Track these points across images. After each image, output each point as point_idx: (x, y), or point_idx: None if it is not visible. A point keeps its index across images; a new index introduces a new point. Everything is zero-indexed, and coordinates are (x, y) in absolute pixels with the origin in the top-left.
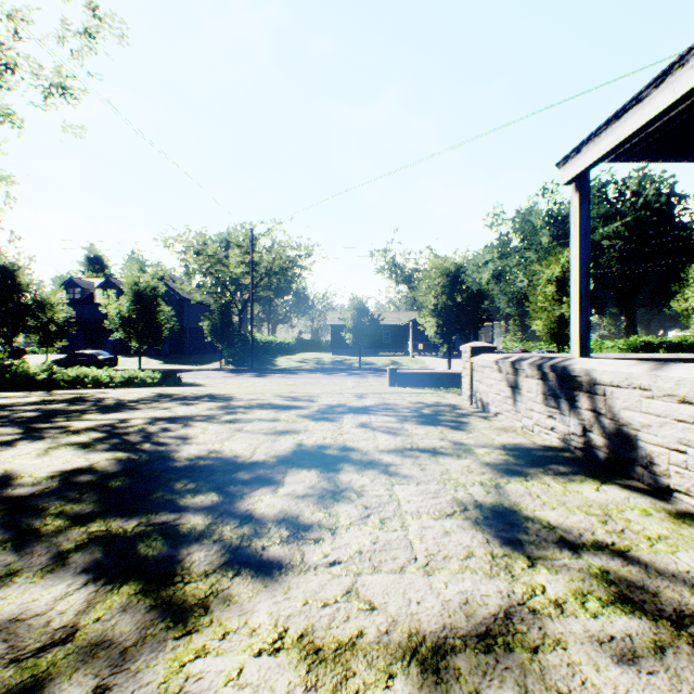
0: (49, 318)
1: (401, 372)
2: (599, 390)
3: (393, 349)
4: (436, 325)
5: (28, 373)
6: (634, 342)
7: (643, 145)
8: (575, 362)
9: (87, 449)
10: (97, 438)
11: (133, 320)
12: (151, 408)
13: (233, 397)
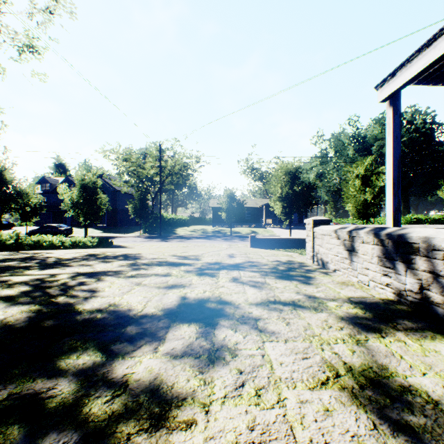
0: (25, 202)
1: (259, 238)
2: (438, 255)
3: (252, 223)
4: (281, 207)
5: (1, 239)
6: (410, 218)
7: (441, 71)
8: (410, 231)
9: (10, 302)
10: (23, 291)
11: (80, 203)
12: (78, 265)
13: (141, 256)
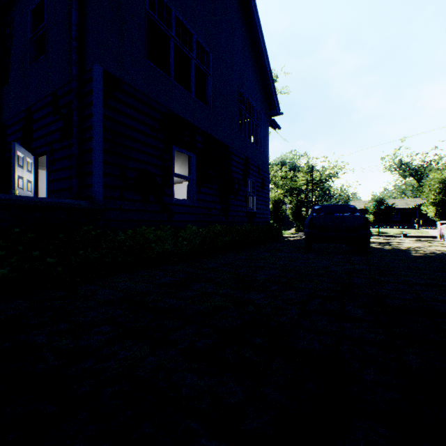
0: None
1: (410, 235)
2: None
3: (401, 224)
4: (434, 210)
5: None
6: None
7: None
8: None
9: None
10: None
11: (273, 212)
12: None
13: None
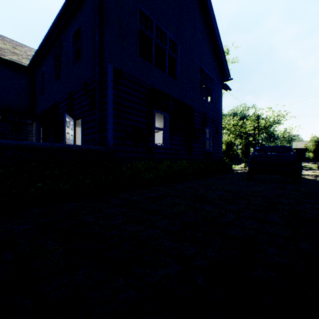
0: None
1: None
2: None
3: None
4: None
5: None
6: None
7: None
8: None
9: None
10: None
11: (226, 151)
12: None
13: None
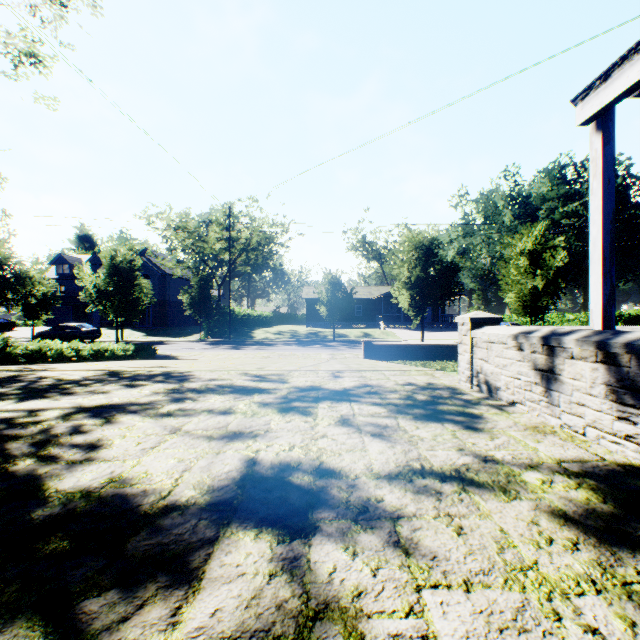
0: (28, 291)
1: (376, 344)
2: None
3: (364, 322)
4: (409, 298)
5: None
6: None
7: None
8: None
9: None
10: None
11: (110, 293)
12: (85, 392)
13: (191, 376)
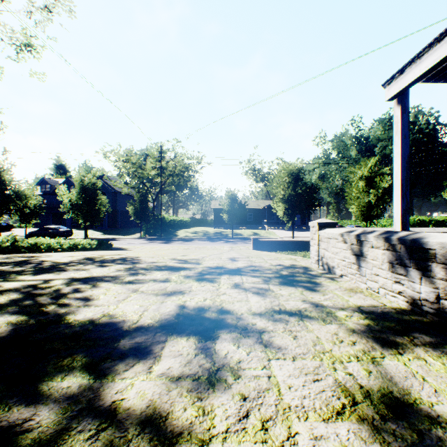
0: (24, 204)
1: (261, 240)
2: None
3: (254, 225)
4: (284, 209)
5: None
6: (413, 220)
7: None
8: (425, 236)
9: None
10: (13, 299)
11: (80, 205)
12: (74, 269)
13: (140, 260)
